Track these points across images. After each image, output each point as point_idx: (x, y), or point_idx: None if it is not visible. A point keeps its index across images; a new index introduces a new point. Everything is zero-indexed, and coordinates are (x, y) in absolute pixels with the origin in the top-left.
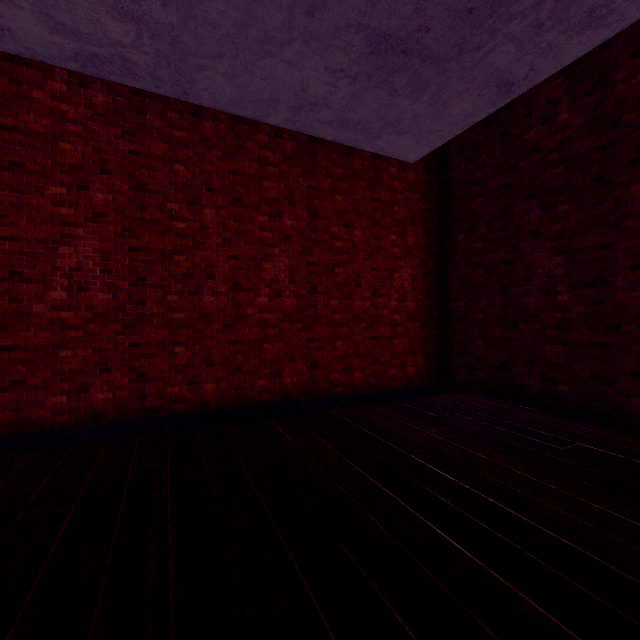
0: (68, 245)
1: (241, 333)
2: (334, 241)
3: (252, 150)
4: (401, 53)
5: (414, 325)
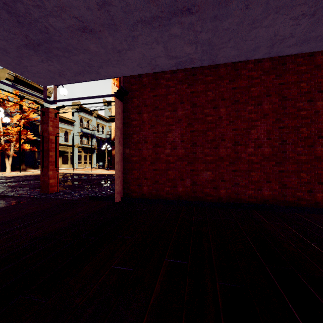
0: (170, 133)
1: (238, 166)
2: (299, 112)
3: (244, 74)
4: None
5: None
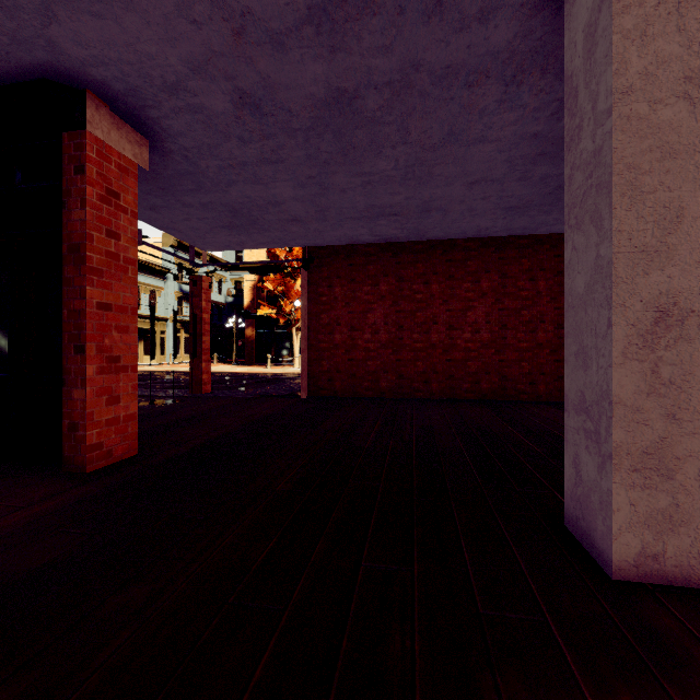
0: (371, 313)
1: (453, 355)
2: (520, 292)
3: (460, 244)
4: (524, 208)
5: None
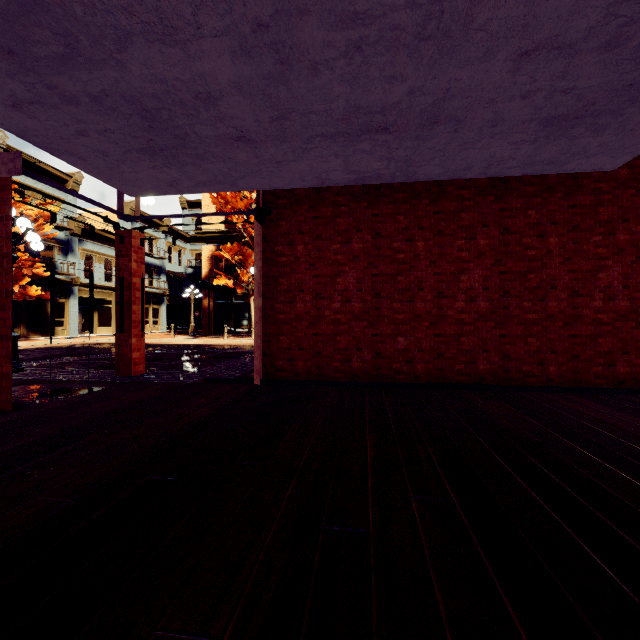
0: (341, 277)
1: (443, 329)
2: (526, 251)
3: (451, 192)
4: (572, 119)
5: (626, 324)
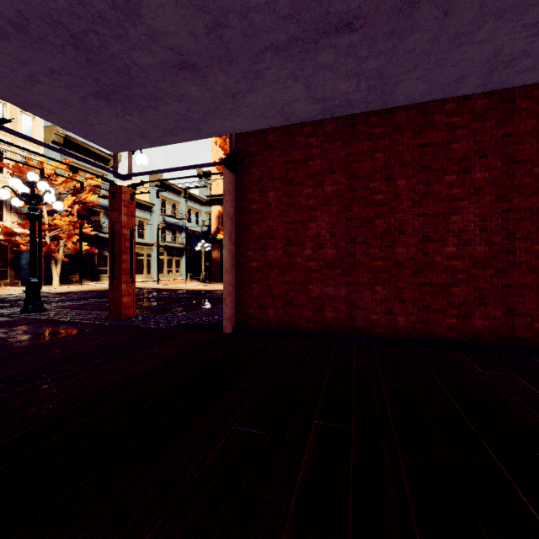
0: (313, 222)
1: (429, 277)
2: None
3: (439, 121)
4: None
5: None
